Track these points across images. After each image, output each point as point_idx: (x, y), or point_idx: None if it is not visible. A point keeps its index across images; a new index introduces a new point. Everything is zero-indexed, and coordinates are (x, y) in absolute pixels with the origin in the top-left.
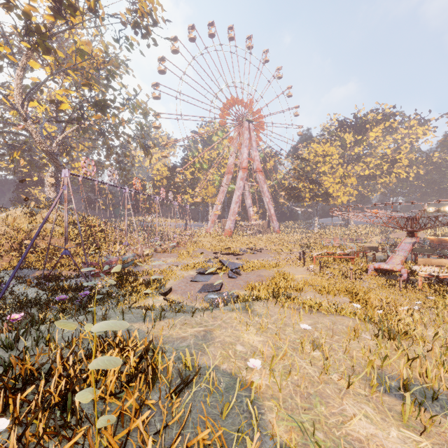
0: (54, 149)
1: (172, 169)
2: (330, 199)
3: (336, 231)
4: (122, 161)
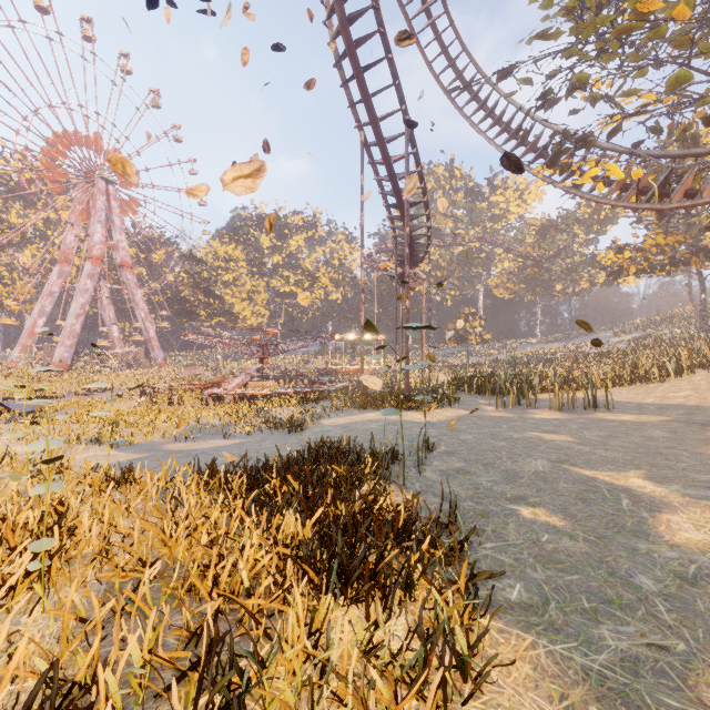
0: None
1: None
2: (239, 319)
3: (247, 363)
4: None
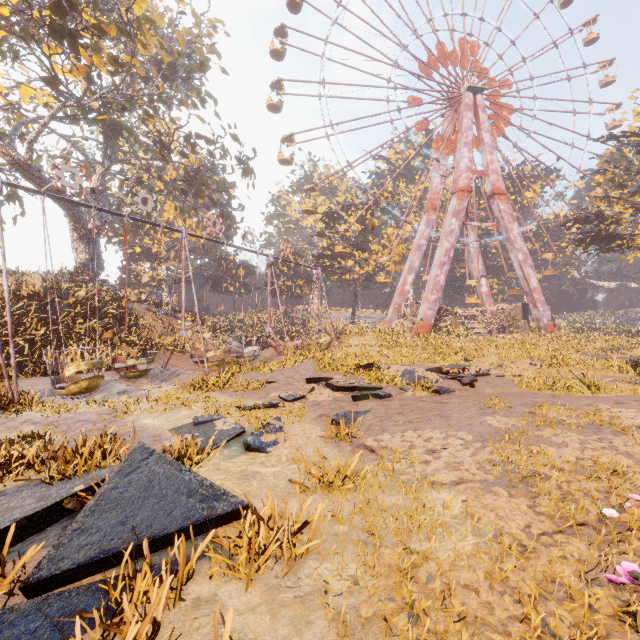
0: (30, 159)
1: (327, 216)
2: None
3: None
4: (229, 204)
